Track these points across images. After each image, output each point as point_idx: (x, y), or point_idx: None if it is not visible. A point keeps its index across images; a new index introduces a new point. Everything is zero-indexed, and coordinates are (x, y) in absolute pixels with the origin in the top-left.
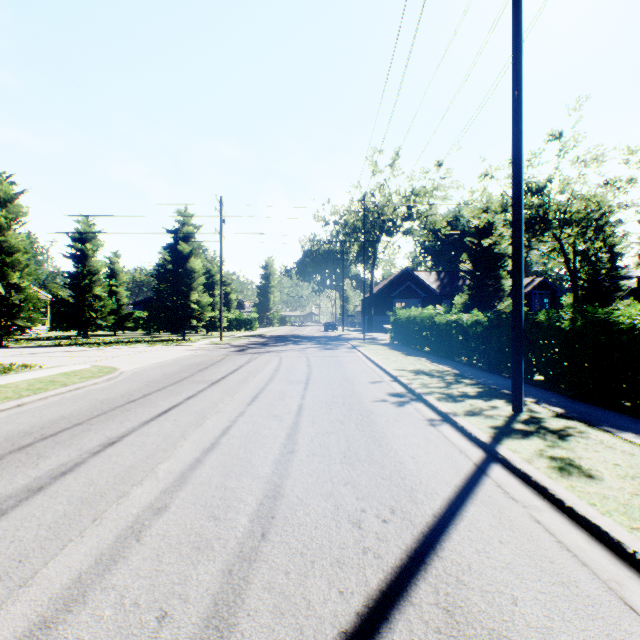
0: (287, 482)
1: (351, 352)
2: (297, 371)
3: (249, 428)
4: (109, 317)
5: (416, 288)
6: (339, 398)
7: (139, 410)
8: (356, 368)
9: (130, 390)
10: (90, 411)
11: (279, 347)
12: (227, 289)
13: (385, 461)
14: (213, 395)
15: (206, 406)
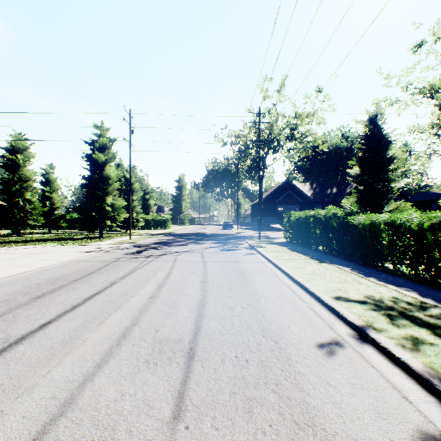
0: None
1: (252, 254)
2: (183, 299)
3: None
4: (39, 218)
5: (295, 195)
6: None
7: None
8: (270, 289)
9: None
10: None
11: (179, 247)
12: (146, 196)
13: None
14: None
15: None
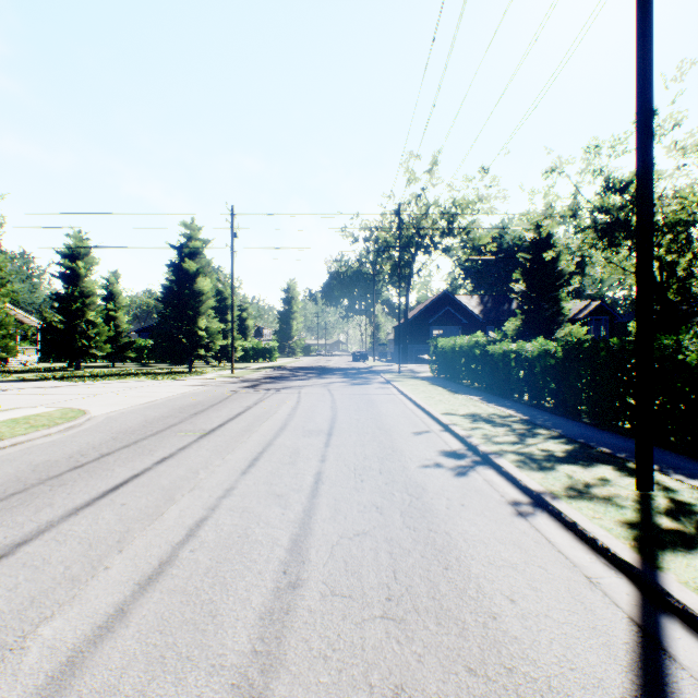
0: (276, 687)
1: (385, 388)
2: (318, 415)
3: (233, 523)
4: (105, 346)
5: (456, 313)
6: (374, 460)
7: (79, 484)
8: (393, 411)
9: (87, 446)
10: (5, 486)
11: (299, 382)
12: (243, 314)
13: (464, 612)
14: (197, 455)
15: (181, 476)
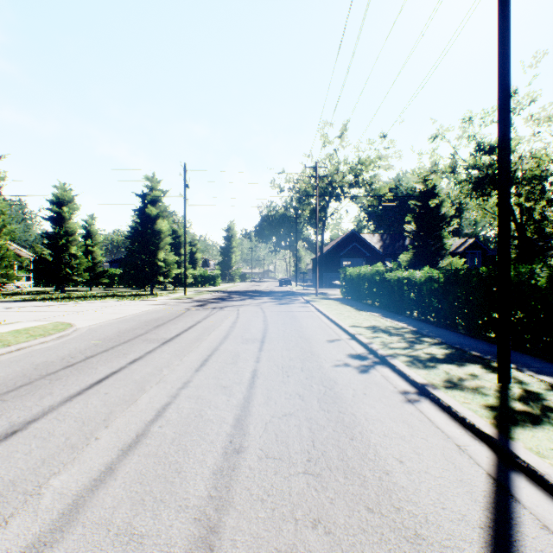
0: (227, 520)
1: (305, 307)
2: (253, 327)
3: (190, 407)
4: (84, 274)
5: (361, 248)
6: (297, 361)
7: (71, 379)
8: (311, 324)
9: (75, 351)
10: (15, 380)
11: (238, 302)
12: (193, 249)
13: (365, 469)
14: (161, 357)
15: (149, 373)
